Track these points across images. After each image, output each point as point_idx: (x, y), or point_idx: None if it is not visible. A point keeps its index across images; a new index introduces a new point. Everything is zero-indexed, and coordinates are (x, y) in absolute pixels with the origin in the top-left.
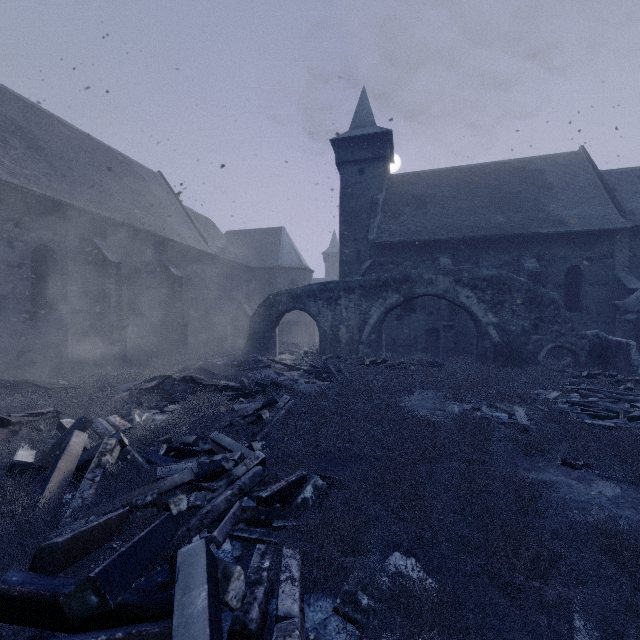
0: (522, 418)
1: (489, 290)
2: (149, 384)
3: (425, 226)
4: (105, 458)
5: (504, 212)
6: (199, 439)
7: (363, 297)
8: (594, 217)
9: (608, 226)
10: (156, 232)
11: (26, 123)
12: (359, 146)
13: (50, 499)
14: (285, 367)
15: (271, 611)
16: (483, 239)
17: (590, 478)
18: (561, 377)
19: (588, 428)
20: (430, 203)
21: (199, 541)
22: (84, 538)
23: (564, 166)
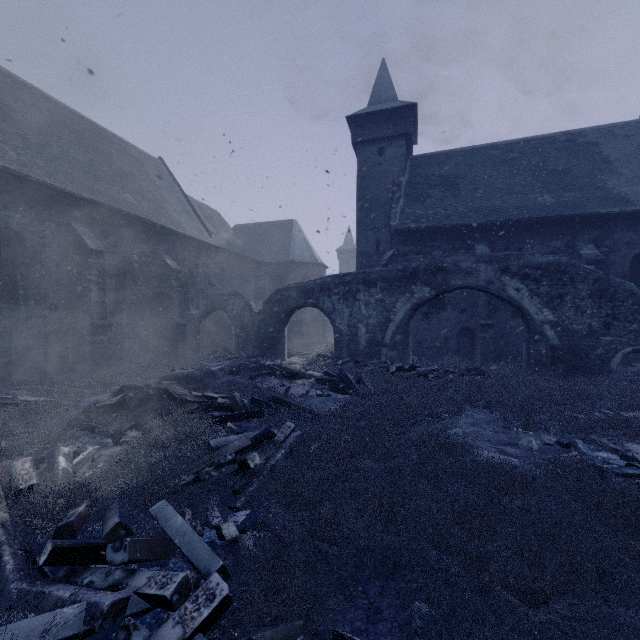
0: None
1: (545, 280)
2: (111, 400)
3: (457, 210)
4: None
5: (552, 191)
6: (119, 528)
7: (386, 291)
8: None
9: None
10: (150, 219)
11: None
12: (379, 123)
13: None
14: (293, 374)
15: None
16: (527, 223)
17: None
18: None
19: None
20: (461, 184)
21: None
22: None
23: (623, 137)
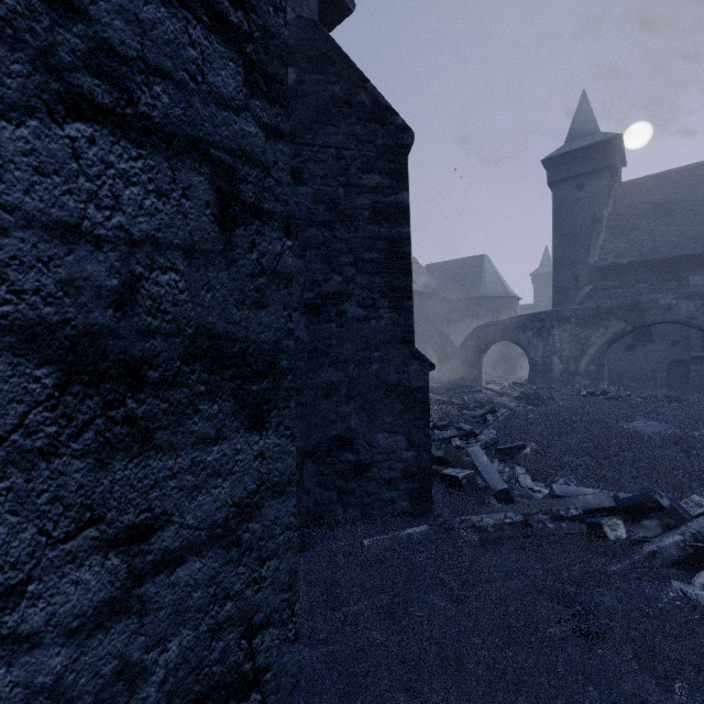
0: None
1: None
2: None
3: (667, 240)
4: None
5: None
6: (450, 423)
7: (580, 327)
8: None
9: None
10: None
11: None
12: (577, 160)
13: None
14: (495, 393)
15: (512, 482)
16: None
17: None
18: None
19: None
20: (677, 210)
21: (476, 446)
22: None
23: None
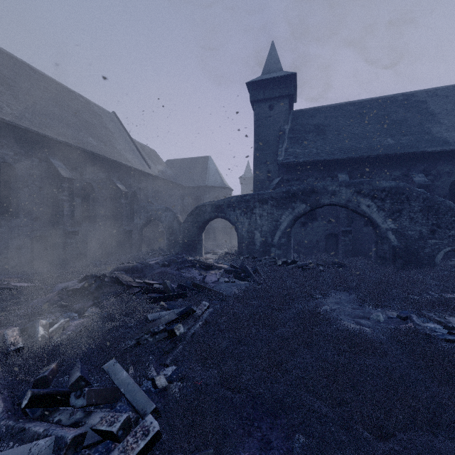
0: None
1: (388, 199)
2: (77, 285)
3: (325, 149)
4: None
5: (393, 135)
6: (80, 380)
7: (274, 207)
8: None
9: None
10: (106, 156)
11: None
12: (269, 87)
13: None
14: (208, 266)
15: None
16: (376, 158)
17: None
18: None
19: None
20: (328, 131)
21: None
22: None
23: (444, 97)
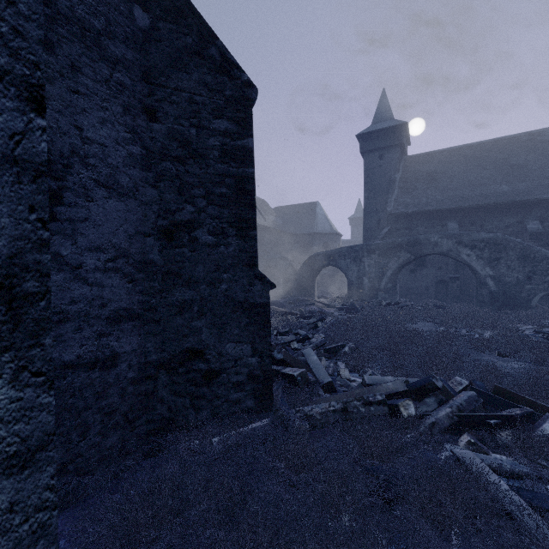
0: (487, 336)
1: (486, 249)
2: None
3: (435, 198)
4: None
5: (509, 182)
6: (290, 329)
7: (381, 256)
8: None
9: None
10: None
11: None
12: (379, 137)
13: None
14: (324, 305)
15: (335, 374)
16: (488, 206)
17: (510, 361)
18: None
19: (524, 339)
20: (441, 178)
21: (309, 348)
22: None
23: None
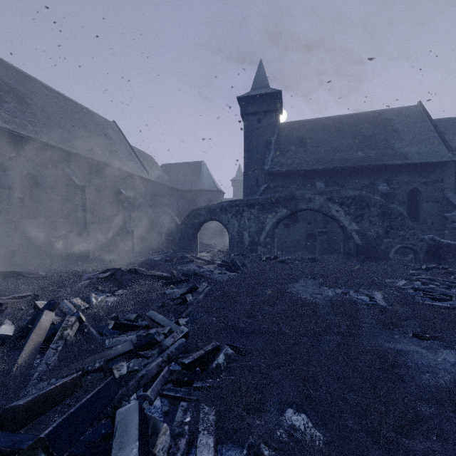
0: (380, 300)
1: (353, 206)
2: (104, 274)
3: (305, 160)
4: (66, 332)
5: (363, 149)
6: (138, 317)
7: (261, 211)
8: (429, 153)
9: (439, 159)
10: (111, 164)
11: (17, 85)
12: (257, 102)
13: (22, 364)
14: (204, 262)
15: None
16: (348, 169)
17: (436, 347)
18: (406, 269)
19: (432, 308)
20: (309, 143)
21: (133, 403)
22: (42, 399)
23: (406, 116)
